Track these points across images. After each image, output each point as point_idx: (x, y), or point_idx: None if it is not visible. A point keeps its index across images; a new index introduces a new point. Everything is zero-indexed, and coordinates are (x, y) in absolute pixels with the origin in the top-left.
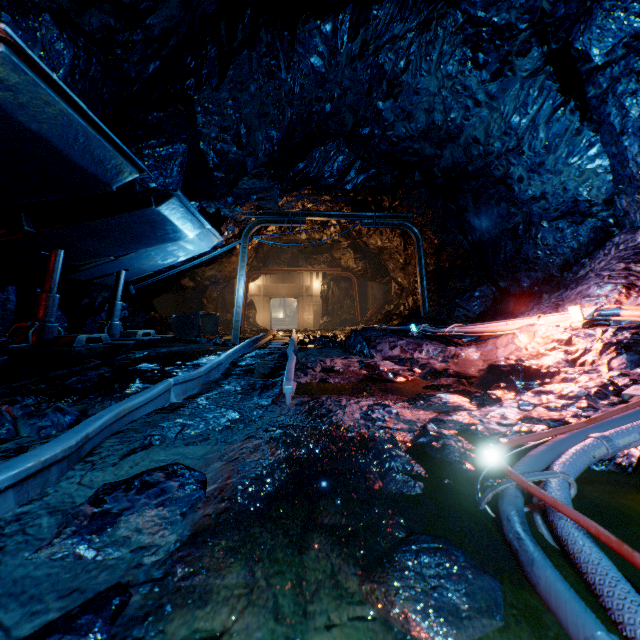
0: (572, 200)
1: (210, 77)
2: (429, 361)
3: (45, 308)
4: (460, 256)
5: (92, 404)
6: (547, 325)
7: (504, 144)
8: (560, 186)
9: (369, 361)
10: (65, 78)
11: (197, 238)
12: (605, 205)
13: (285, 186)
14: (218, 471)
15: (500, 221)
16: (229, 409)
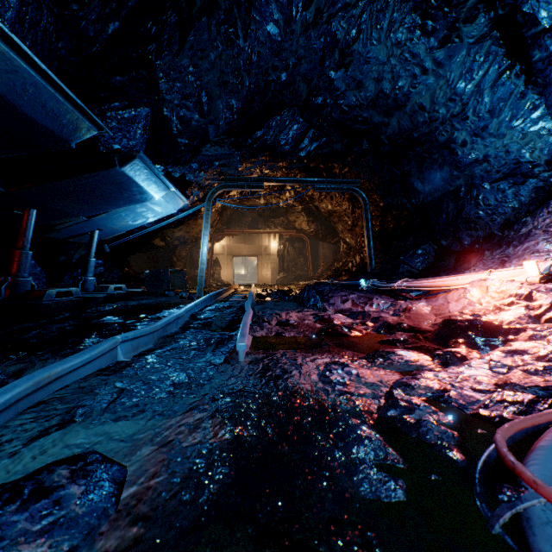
0: (514, 162)
1: (171, 43)
2: (381, 314)
3: (18, 264)
4: (404, 217)
5: (33, 363)
6: (500, 280)
7: (449, 110)
8: (503, 149)
9: (323, 314)
10: (12, 25)
11: (164, 200)
12: (547, 166)
13: (244, 153)
14: (144, 462)
15: (442, 184)
16: (177, 369)
